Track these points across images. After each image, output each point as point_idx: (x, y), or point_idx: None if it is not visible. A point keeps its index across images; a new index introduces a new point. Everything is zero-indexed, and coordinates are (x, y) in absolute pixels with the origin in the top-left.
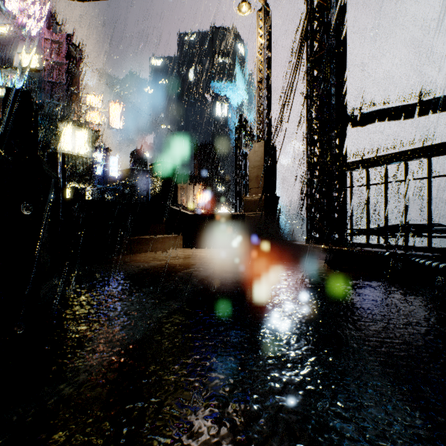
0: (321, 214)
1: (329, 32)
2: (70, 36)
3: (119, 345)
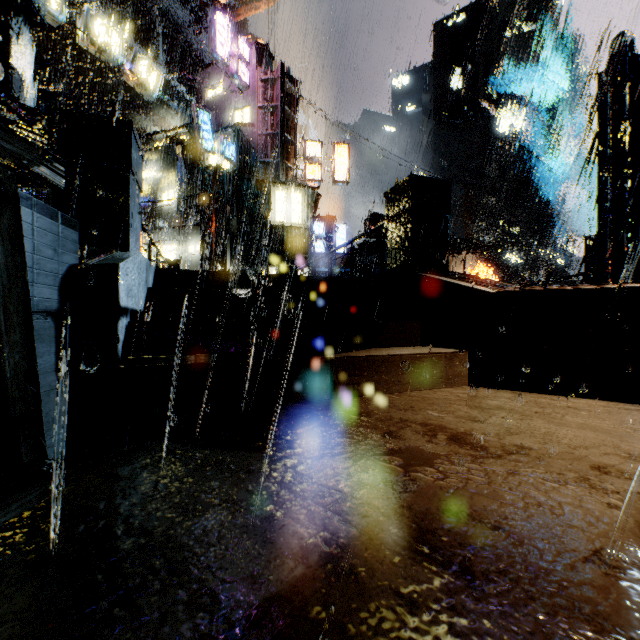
0: None
1: None
2: (287, 70)
3: None
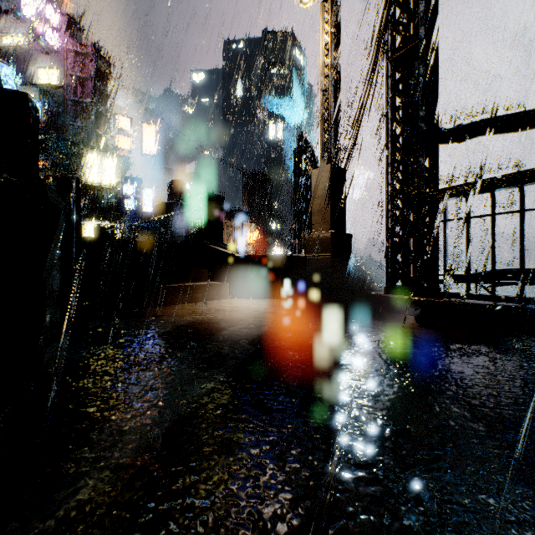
0: (405, 256)
1: (416, 21)
2: (97, 46)
3: (138, 439)
